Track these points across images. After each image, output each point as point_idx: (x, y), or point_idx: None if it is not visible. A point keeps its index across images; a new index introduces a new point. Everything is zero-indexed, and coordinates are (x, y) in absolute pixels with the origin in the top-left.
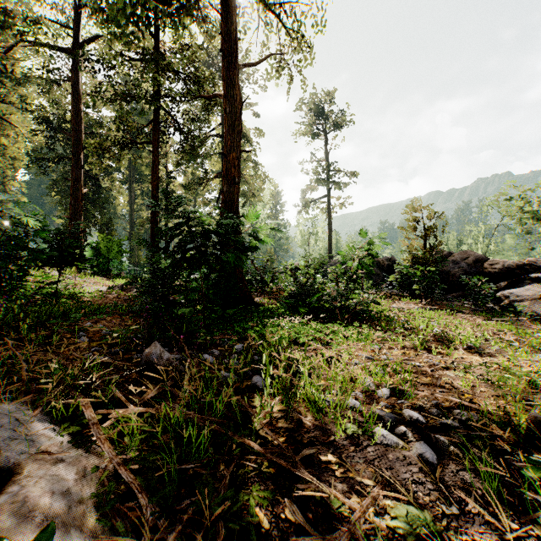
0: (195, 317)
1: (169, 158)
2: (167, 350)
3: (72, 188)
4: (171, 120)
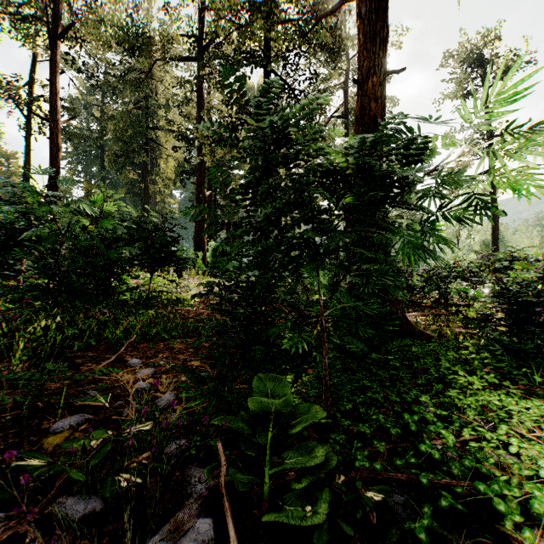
0: (301, 406)
1: None
2: (206, 538)
3: (197, 191)
4: (284, 86)
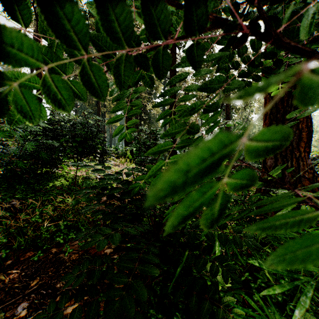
0: None
1: (186, 84)
2: None
3: None
4: None
